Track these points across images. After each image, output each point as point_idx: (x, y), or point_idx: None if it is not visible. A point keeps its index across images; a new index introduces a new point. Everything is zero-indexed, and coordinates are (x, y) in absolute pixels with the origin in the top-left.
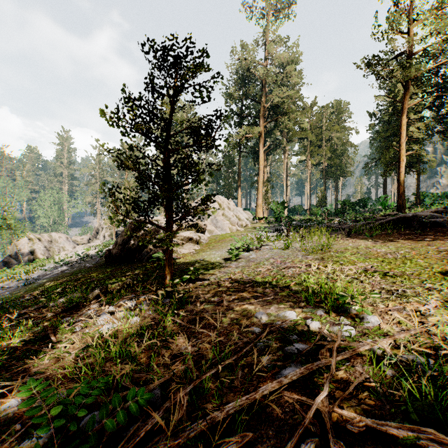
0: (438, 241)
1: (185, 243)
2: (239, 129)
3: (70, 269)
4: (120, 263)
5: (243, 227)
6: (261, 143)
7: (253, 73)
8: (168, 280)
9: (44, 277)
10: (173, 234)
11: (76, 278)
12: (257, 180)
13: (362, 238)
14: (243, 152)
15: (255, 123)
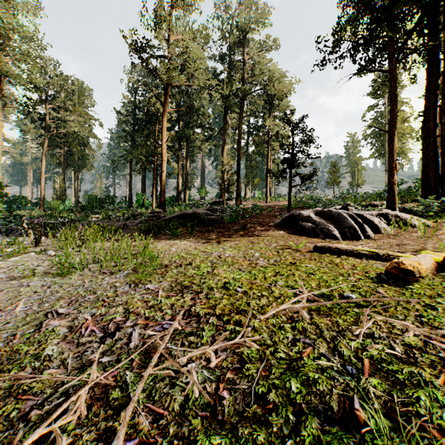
0: (248, 237)
1: None
2: None
3: None
4: None
5: None
6: None
7: None
8: None
9: None
10: None
11: None
12: None
13: (168, 238)
14: None
15: None
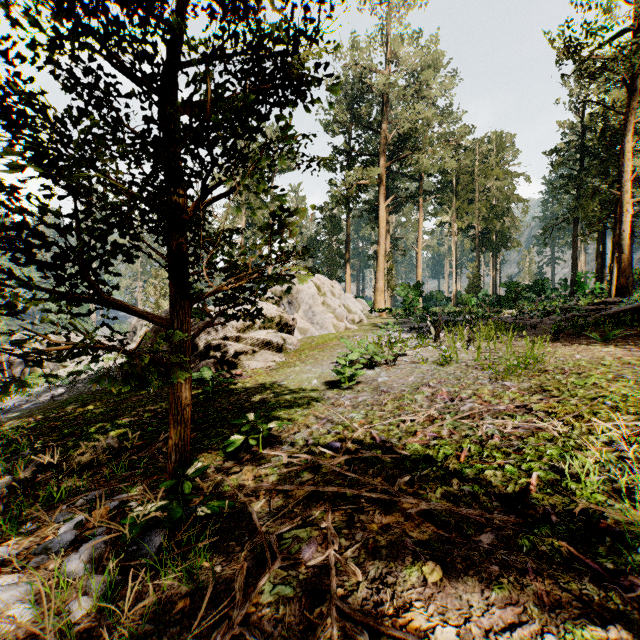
0: None
1: (259, 350)
2: (347, 173)
3: (66, 393)
4: (145, 385)
5: (355, 324)
6: (382, 193)
7: (369, 84)
8: (173, 464)
9: (19, 408)
10: (194, 337)
11: (57, 416)
12: (377, 252)
13: (587, 343)
14: (355, 209)
15: (373, 164)
